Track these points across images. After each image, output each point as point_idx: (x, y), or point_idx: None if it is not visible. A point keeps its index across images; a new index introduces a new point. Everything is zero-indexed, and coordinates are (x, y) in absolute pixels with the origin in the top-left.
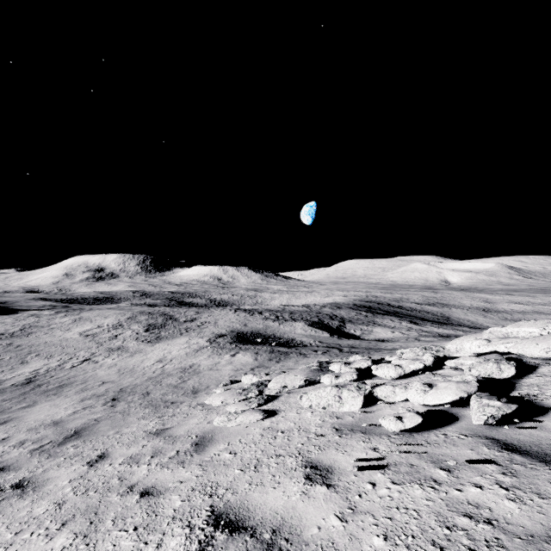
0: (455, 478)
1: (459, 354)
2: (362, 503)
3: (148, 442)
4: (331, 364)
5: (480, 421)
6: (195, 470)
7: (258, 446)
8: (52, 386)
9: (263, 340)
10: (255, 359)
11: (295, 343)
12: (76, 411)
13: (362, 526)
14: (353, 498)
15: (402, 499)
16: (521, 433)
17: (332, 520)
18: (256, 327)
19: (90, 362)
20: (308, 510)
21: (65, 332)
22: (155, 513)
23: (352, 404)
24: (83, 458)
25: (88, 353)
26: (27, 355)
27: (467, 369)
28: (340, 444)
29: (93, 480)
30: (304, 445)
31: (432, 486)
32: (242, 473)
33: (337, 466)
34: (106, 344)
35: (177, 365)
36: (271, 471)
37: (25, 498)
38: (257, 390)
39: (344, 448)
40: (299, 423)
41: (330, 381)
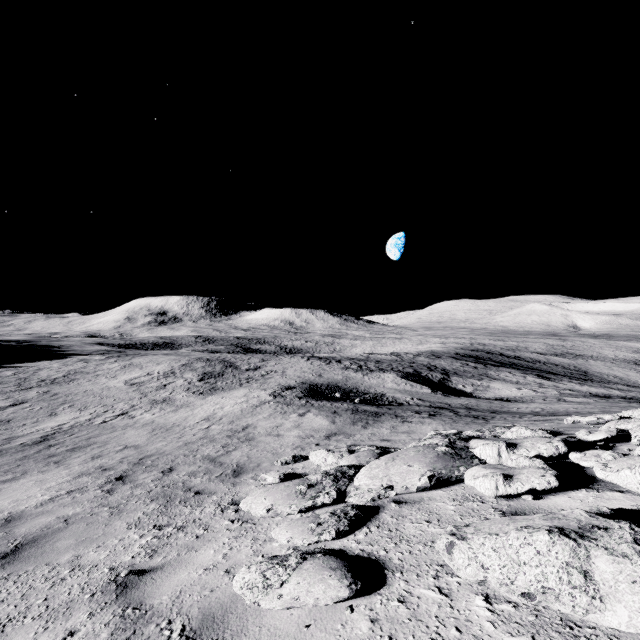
0: None
1: None
2: None
3: (85, 621)
4: (471, 443)
5: None
6: None
7: None
8: (62, 449)
9: (342, 395)
10: (331, 421)
11: (386, 400)
12: (55, 496)
13: None
14: None
15: None
16: None
17: None
18: (334, 378)
19: (125, 417)
20: None
21: (110, 380)
22: None
23: (639, 606)
24: None
25: (127, 405)
26: (60, 405)
27: None
28: None
29: None
30: None
31: None
32: None
33: None
34: (151, 395)
35: (227, 426)
36: None
37: None
38: (335, 489)
39: None
40: None
41: (493, 489)
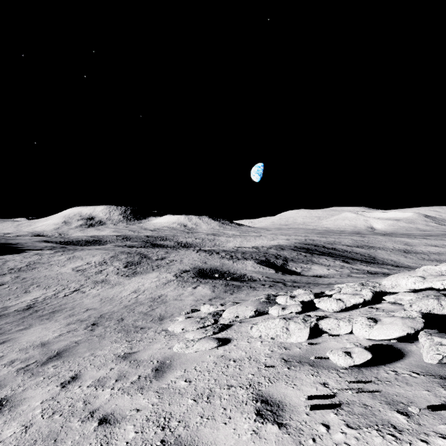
0: (416, 425)
1: (394, 289)
2: None
3: (115, 366)
4: (277, 297)
5: (434, 360)
6: (151, 397)
7: (212, 375)
8: (46, 312)
9: (219, 275)
10: (212, 291)
11: (246, 278)
12: (61, 333)
13: None
14: (306, 442)
15: None
16: None
17: None
18: (214, 265)
19: (79, 292)
20: None
21: (61, 268)
22: (108, 445)
23: (299, 335)
24: (59, 378)
25: (78, 285)
26: (30, 285)
27: (407, 305)
28: (289, 377)
29: (61, 403)
30: (254, 376)
31: (392, 434)
32: (195, 404)
33: (288, 401)
34: (92, 278)
35: (148, 295)
36: (223, 403)
37: (0, 417)
38: (213, 319)
39: (294, 382)
40: (249, 352)
41: (277, 313)
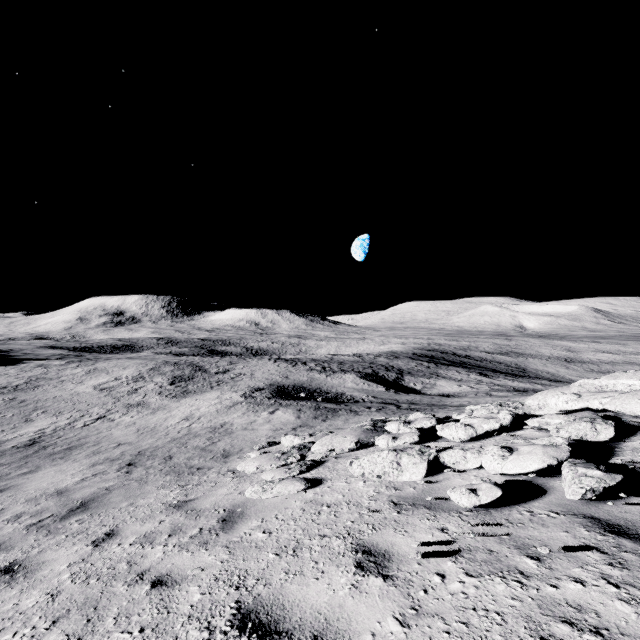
0: (547, 569)
1: (542, 411)
2: (429, 601)
3: (166, 517)
4: (387, 423)
5: (576, 495)
6: (220, 553)
7: (298, 523)
8: (59, 449)
9: (307, 395)
10: (297, 417)
11: (345, 398)
12: (84, 478)
13: (430, 633)
14: (416, 594)
15: (480, 597)
16: (628, 511)
17: (390, 624)
18: (300, 380)
19: (105, 421)
20: (359, 609)
21: (77, 385)
22: (167, 609)
23: (413, 472)
24: (88, 536)
25: (103, 409)
26: (33, 411)
27: (554, 430)
28: (399, 523)
29: (96, 565)
30: (354, 523)
31: (518, 580)
32: (277, 559)
33: (396, 551)
34: (124, 399)
35: (206, 424)
36: (313, 556)
37: (13, 586)
38: (299, 454)
39: (405, 528)
40: (348, 495)
41: (386, 444)
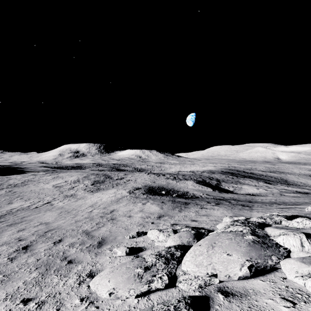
0: None
1: None
2: None
3: None
4: (268, 231)
5: None
6: None
7: None
8: (4, 225)
9: (166, 192)
10: (161, 208)
11: (189, 195)
12: None
13: None
14: None
15: None
16: None
17: None
18: (161, 183)
19: (48, 205)
20: None
21: (45, 184)
22: None
23: None
24: None
25: (51, 198)
26: (16, 198)
27: None
28: None
29: None
30: None
31: None
32: None
33: None
34: (65, 192)
35: (102, 210)
36: None
37: None
38: (166, 273)
39: None
40: None
41: None
